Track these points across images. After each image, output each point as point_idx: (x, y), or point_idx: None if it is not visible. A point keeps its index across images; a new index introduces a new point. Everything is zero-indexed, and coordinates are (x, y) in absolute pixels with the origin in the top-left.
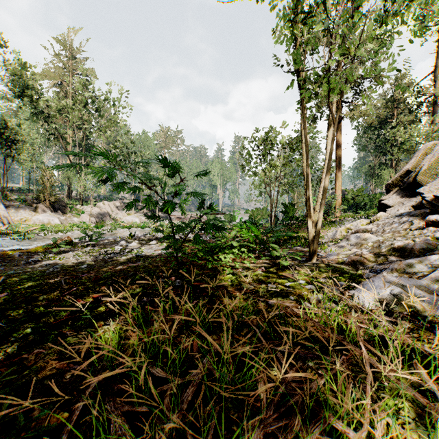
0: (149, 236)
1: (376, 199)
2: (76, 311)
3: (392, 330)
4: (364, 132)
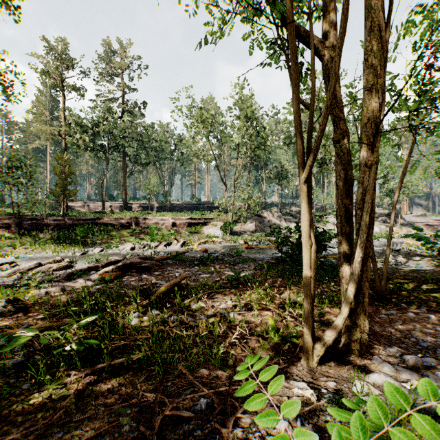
0: (406, 251)
1: None
2: (413, 288)
3: None
4: None
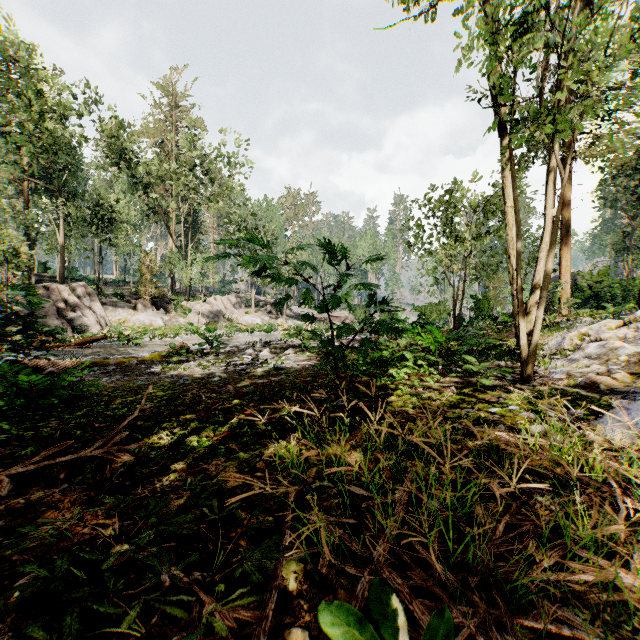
0: (280, 343)
1: (633, 286)
2: (234, 428)
3: None
4: (611, 179)
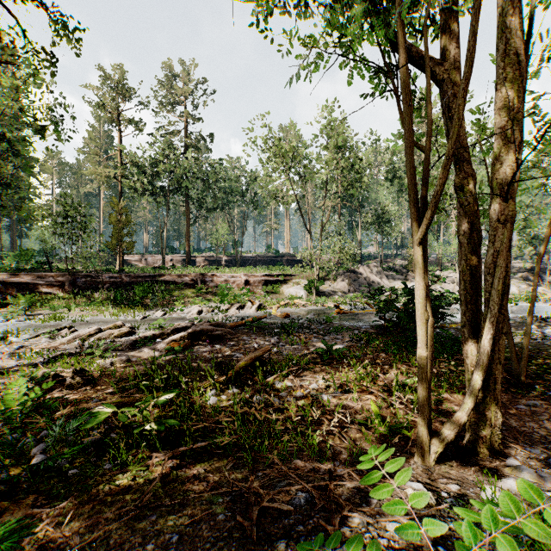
0: None
1: None
2: None
3: None
4: None
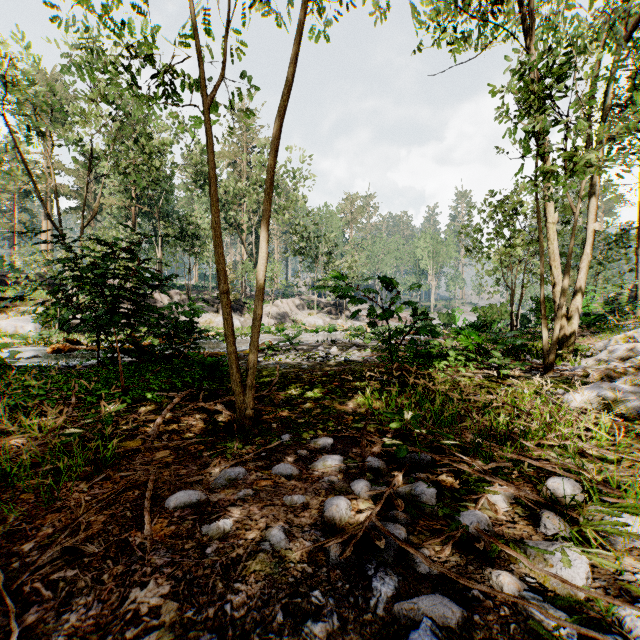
0: (344, 342)
1: None
2: (330, 390)
3: (578, 417)
4: None
